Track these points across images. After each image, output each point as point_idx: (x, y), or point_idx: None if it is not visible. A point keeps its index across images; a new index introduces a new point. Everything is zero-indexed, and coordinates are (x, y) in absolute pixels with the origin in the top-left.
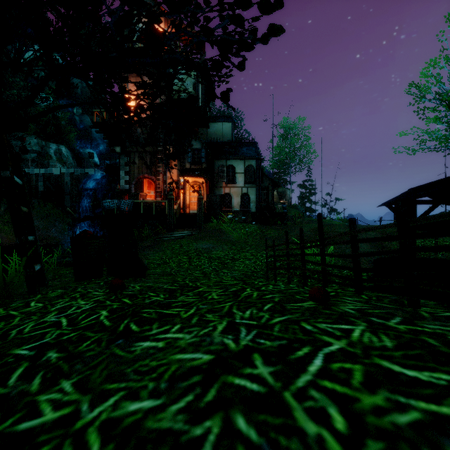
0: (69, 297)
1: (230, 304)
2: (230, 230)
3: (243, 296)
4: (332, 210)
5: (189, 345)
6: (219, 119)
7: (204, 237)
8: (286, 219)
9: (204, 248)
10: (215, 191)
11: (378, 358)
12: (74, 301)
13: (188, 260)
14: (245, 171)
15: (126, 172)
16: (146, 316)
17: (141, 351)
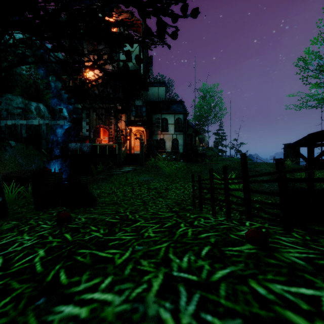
0: (18, 230)
1: (166, 245)
2: (164, 166)
3: (178, 234)
4: (238, 151)
5: (117, 318)
6: (156, 84)
7: (144, 171)
8: (205, 157)
9: (144, 180)
10: (153, 137)
11: None
12: (19, 236)
13: (132, 190)
14: (175, 122)
15: (87, 123)
16: (80, 259)
17: None
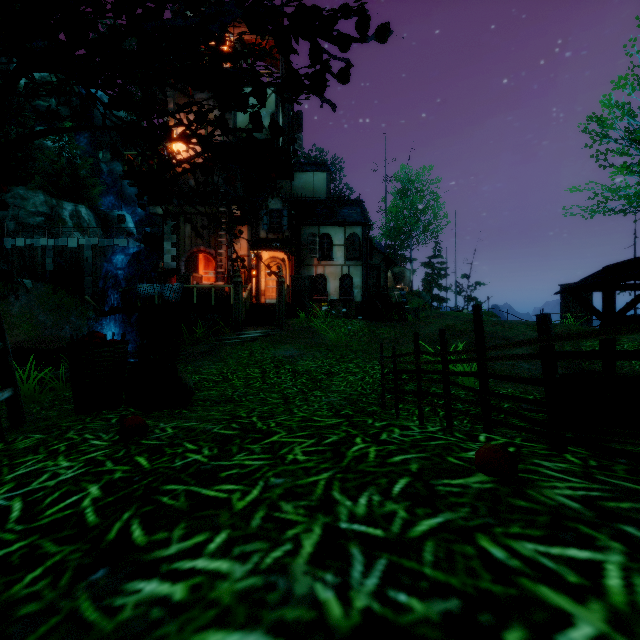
0: (47, 450)
1: (327, 475)
2: (324, 329)
3: (351, 456)
4: (471, 299)
5: (239, 600)
6: (309, 168)
7: (286, 339)
8: (406, 311)
9: (287, 356)
10: (303, 271)
11: None
12: (50, 461)
13: (262, 375)
14: (347, 242)
15: (172, 244)
16: (167, 502)
17: (134, 613)
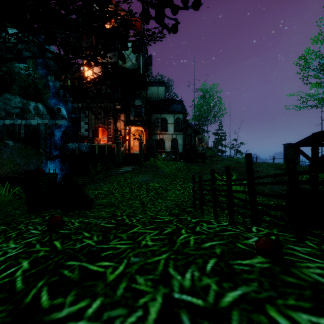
0: (5, 236)
1: (165, 256)
2: (163, 166)
3: (179, 243)
4: (238, 151)
5: None
6: (155, 84)
7: (143, 171)
8: (205, 157)
9: (143, 181)
10: (152, 137)
11: None
12: (5, 244)
13: (130, 191)
14: (175, 122)
15: (85, 123)
16: (66, 274)
17: None
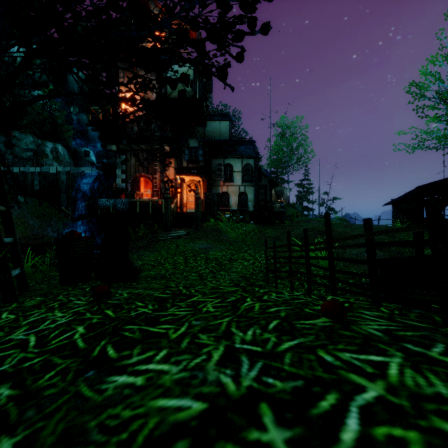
0: (47, 307)
1: (228, 319)
2: (227, 230)
3: (243, 309)
4: (330, 209)
5: (175, 384)
6: (217, 118)
7: (201, 236)
8: (284, 218)
9: (201, 248)
10: (212, 190)
11: (438, 419)
12: (50, 313)
13: (184, 261)
14: (243, 169)
15: (122, 171)
16: (128, 335)
17: (114, 392)
